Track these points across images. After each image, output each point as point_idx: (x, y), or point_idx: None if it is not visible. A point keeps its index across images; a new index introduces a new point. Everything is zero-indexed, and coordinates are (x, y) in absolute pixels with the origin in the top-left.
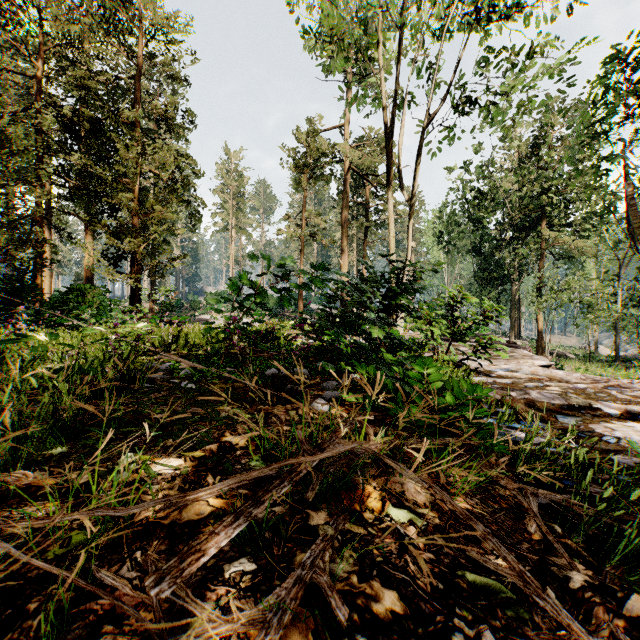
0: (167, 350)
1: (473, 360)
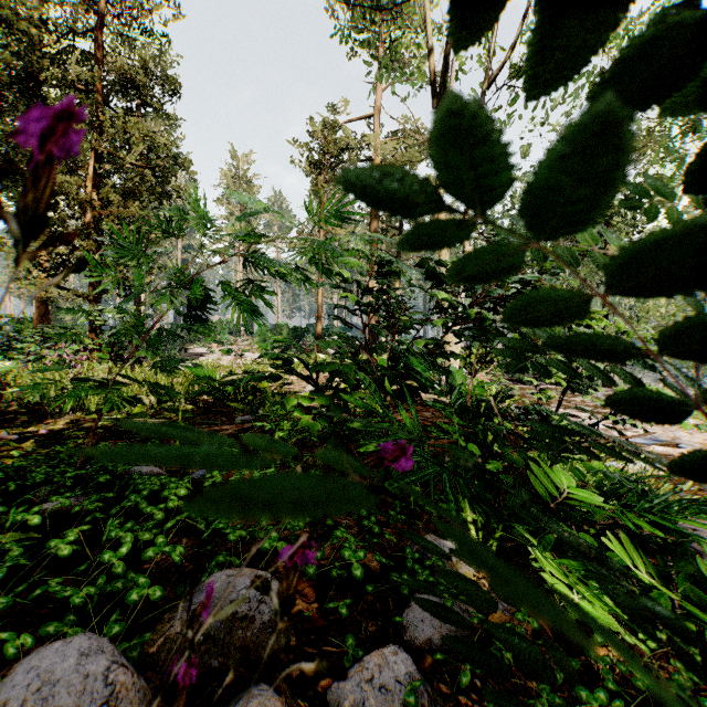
0: (54, 413)
1: (610, 427)
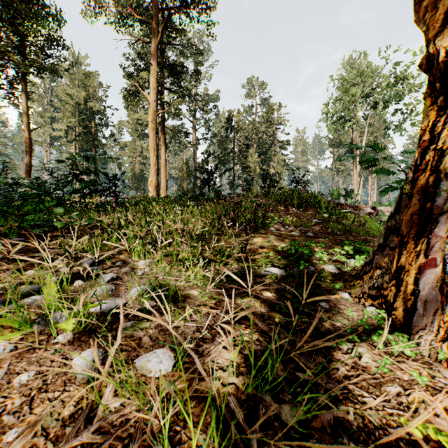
0: None
1: None
